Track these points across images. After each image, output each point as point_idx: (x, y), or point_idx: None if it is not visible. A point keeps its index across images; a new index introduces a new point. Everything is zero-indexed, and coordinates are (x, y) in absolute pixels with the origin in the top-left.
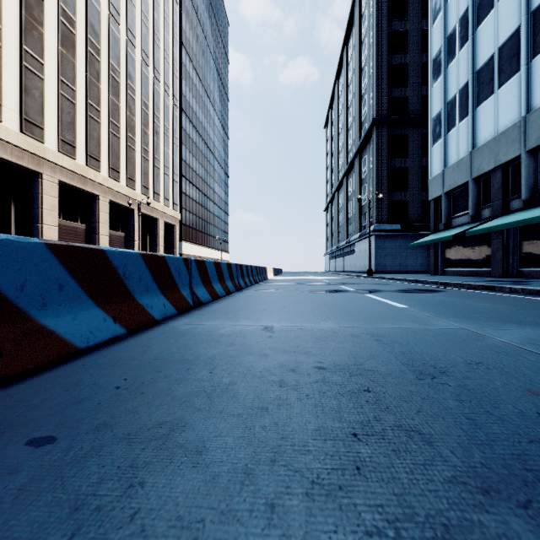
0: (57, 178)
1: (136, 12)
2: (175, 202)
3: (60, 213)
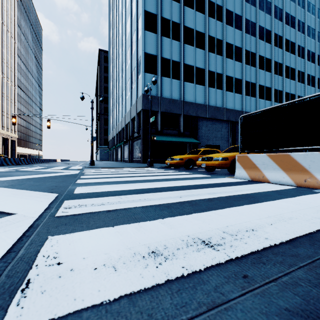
0: None
1: (0, 59)
2: (15, 130)
3: None
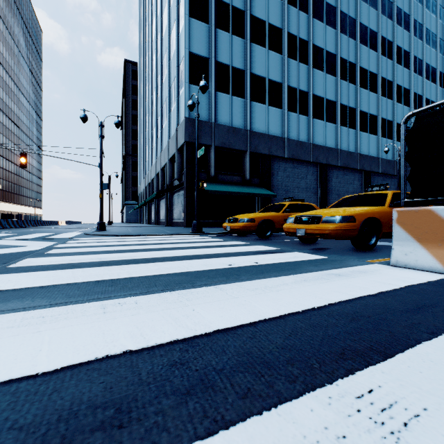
0: None
1: None
2: None
3: None
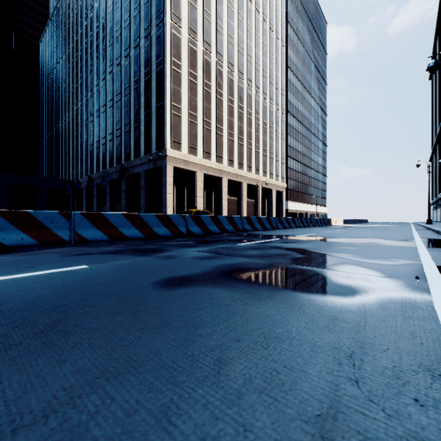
0: (227, 178)
1: (260, 73)
2: (282, 176)
3: (227, 193)
